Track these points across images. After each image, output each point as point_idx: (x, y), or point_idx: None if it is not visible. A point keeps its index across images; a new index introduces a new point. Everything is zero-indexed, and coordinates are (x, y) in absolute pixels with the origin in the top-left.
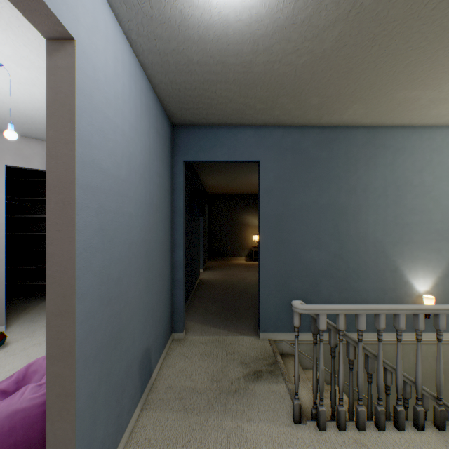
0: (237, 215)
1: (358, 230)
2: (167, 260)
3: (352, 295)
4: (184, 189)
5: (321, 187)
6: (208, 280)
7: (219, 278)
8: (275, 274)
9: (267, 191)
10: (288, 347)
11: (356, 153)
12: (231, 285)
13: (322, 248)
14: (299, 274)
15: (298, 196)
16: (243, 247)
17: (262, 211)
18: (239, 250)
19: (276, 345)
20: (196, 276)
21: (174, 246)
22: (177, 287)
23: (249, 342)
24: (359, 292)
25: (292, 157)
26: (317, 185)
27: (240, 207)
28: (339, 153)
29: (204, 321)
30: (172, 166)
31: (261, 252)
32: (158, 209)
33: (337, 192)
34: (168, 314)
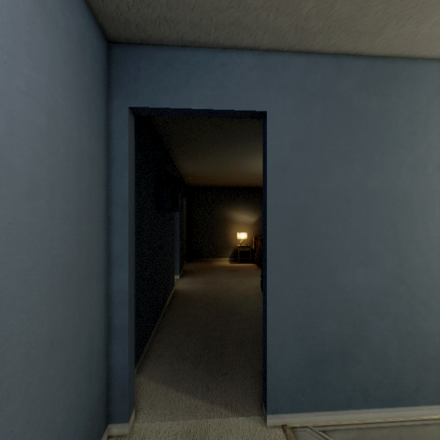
0: (220, 210)
1: (430, 233)
2: (88, 297)
3: (420, 342)
4: (131, 161)
5: (370, 160)
6: (184, 293)
7: (198, 289)
8: (293, 311)
9: (280, 165)
10: (316, 437)
11: (425, 105)
12: (214, 300)
13: (371, 265)
14: (334, 310)
15: (332, 176)
16: (227, 246)
17: (270, 201)
18: (222, 249)
19: (295, 435)
20: (167, 289)
21: (111, 264)
22: (117, 340)
23: (249, 438)
24: (431, 337)
25: (321, 107)
26: (363, 157)
27: (223, 201)
28: (398, 104)
29: (172, 379)
30: (107, 116)
31: (269, 273)
32: (41, 190)
33: (396, 169)
34: (94, 402)
